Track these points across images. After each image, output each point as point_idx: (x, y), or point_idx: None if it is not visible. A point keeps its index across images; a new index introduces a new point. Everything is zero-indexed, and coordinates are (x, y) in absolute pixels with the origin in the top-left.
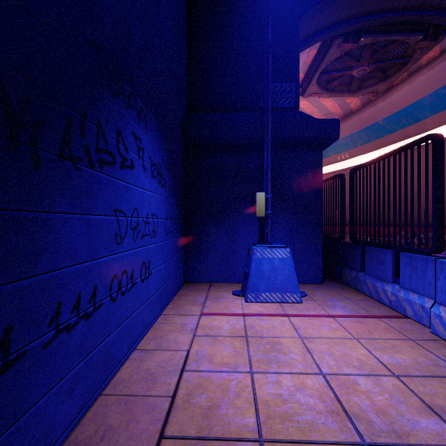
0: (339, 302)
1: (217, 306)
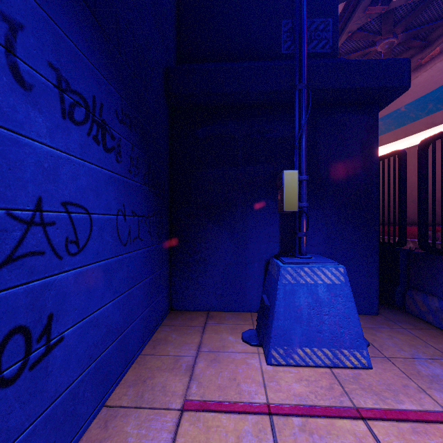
0: (438, 367)
1: (217, 376)
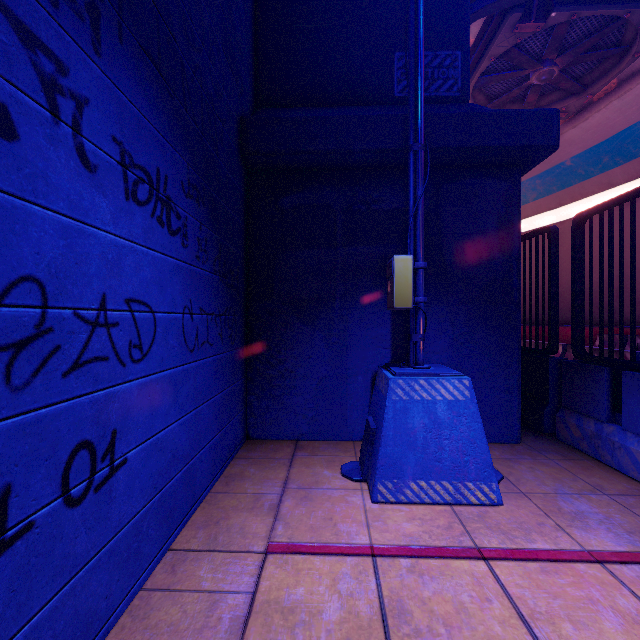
0: (584, 503)
1: (308, 515)
